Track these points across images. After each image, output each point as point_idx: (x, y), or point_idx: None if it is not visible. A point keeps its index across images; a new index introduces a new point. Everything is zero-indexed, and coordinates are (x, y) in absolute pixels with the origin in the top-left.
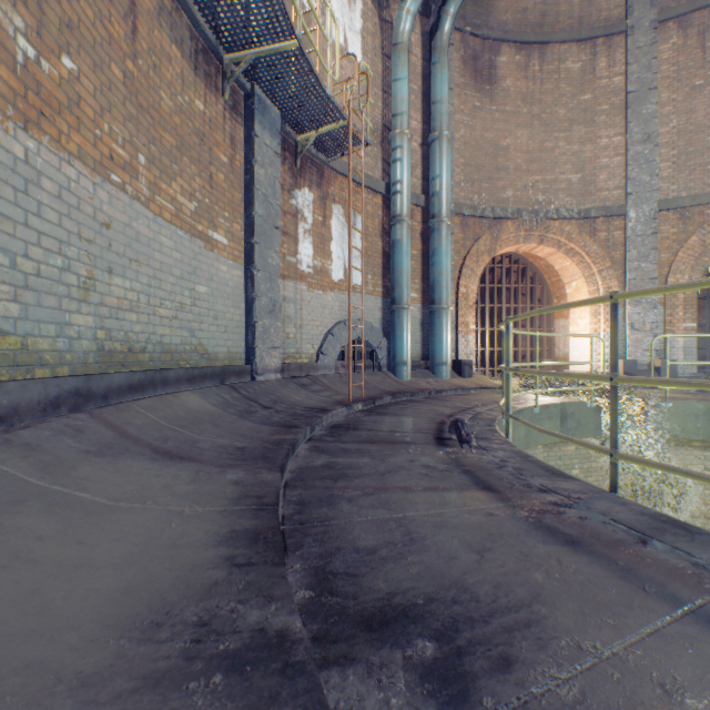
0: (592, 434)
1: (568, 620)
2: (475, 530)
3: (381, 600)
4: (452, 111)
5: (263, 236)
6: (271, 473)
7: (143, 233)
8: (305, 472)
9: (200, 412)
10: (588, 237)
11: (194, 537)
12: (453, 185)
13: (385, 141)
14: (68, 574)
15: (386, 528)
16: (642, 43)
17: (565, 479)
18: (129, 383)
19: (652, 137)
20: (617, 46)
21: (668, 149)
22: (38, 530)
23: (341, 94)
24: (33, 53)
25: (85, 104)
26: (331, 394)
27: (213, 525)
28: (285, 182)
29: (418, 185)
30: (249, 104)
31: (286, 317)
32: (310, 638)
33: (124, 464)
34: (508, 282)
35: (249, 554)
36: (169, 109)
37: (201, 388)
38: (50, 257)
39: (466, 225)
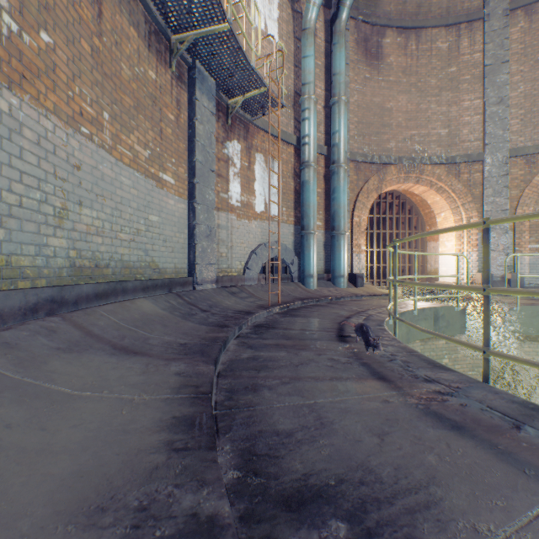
0: (459, 331)
1: (462, 502)
2: (374, 416)
3: (298, 481)
4: (348, 81)
5: (202, 177)
6: (206, 365)
7: (107, 174)
8: (234, 363)
9: (151, 314)
10: (454, 178)
11: (141, 423)
12: (348, 138)
13: (296, 104)
14: (29, 459)
15: (301, 413)
16: (497, 27)
17: (444, 371)
18: (95, 292)
19: (504, 99)
20: (476, 29)
21: (517, 109)
22: (7, 419)
23: (262, 68)
24: (16, 28)
25: (60, 71)
26: (254, 300)
27: (157, 412)
28: (219, 136)
29: (322, 138)
30: (191, 75)
31: (220, 240)
32: (237, 518)
33: (88, 358)
34: (391, 213)
35: (185, 439)
36: (128, 77)
37: (153, 296)
38: (30, 192)
39: (359, 169)
